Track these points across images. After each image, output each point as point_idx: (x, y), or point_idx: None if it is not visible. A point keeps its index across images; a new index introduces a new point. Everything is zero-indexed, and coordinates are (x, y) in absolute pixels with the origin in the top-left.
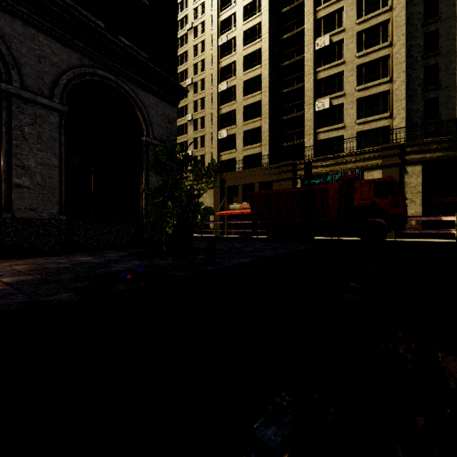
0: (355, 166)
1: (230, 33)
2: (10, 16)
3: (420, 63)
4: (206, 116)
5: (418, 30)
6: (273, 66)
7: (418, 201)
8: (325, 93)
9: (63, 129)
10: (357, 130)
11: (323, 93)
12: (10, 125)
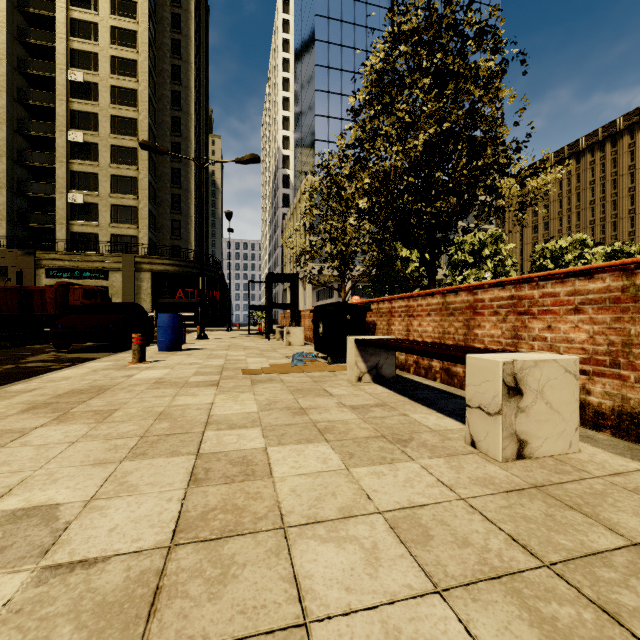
0: (102, 266)
1: None
2: None
3: (170, 189)
4: None
5: (168, 162)
6: (15, 128)
7: (148, 301)
8: (80, 187)
9: None
10: (111, 232)
11: (78, 187)
12: None
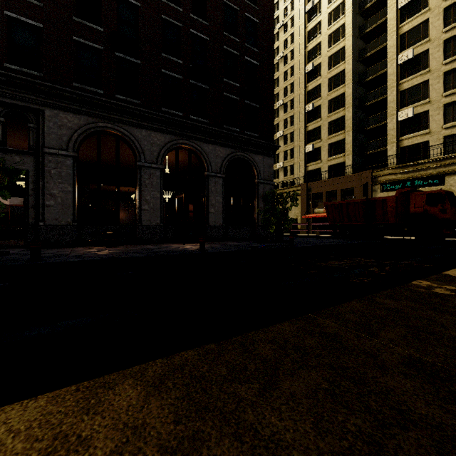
0: (436, 171)
1: (316, 61)
2: (208, 144)
3: None
4: (294, 131)
5: None
6: (357, 83)
7: None
8: (409, 102)
9: (223, 185)
10: (444, 134)
11: (406, 103)
12: (208, 188)
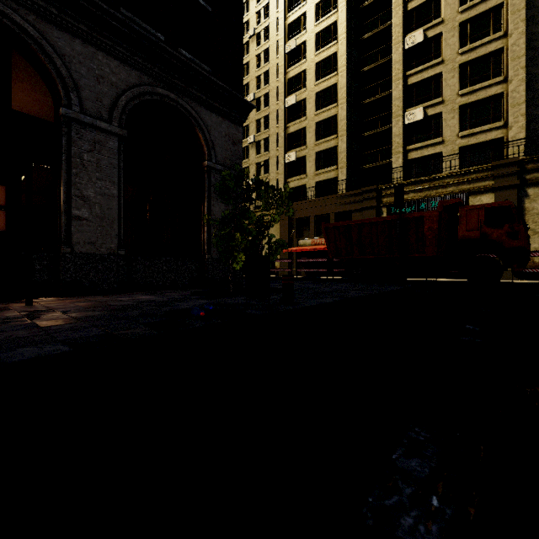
0: (458, 189)
1: (300, 37)
2: (69, 35)
3: None
4: (270, 136)
5: None
6: (352, 73)
7: None
8: (417, 101)
9: (121, 155)
10: (459, 145)
11: (414, 102)
12: (69, 152)
